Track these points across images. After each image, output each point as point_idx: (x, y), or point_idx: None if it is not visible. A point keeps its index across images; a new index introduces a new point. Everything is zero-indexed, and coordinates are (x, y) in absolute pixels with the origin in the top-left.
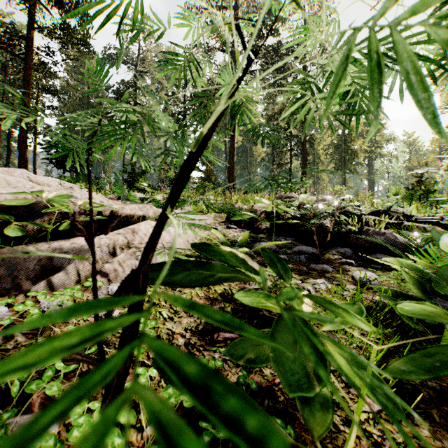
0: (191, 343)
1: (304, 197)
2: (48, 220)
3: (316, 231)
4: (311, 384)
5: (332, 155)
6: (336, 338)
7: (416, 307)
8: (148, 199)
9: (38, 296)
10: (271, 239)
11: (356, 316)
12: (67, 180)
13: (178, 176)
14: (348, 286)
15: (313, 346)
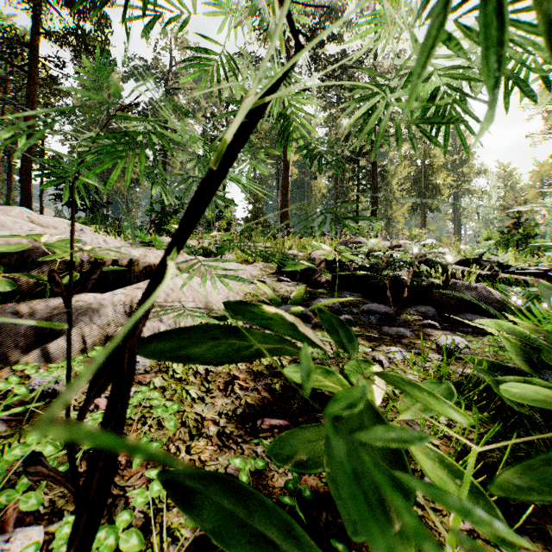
0: (226, 432)
1: (375, 242)
2: (48, 270)
3: (390, 285)
4: (386, 520)
5: (408, 191)
6: (416, 425)
7: (527, 389)
8: None
9: (27, 370)
10: (333, 295)
11: (447, 401)
12: (81, 222)
13: (192, 206)
14: (431, 355)
15: (388, 454)
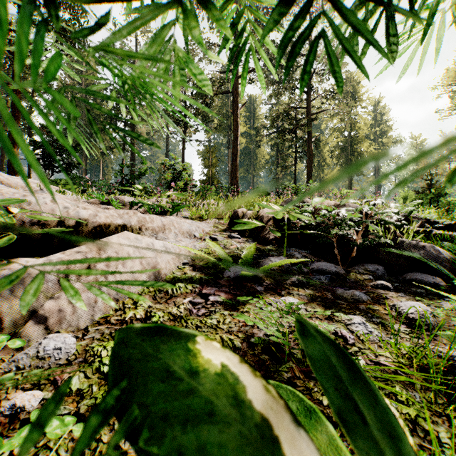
0: None
1: (319, 201)
2: None
3: (337, 243)
4: None
5: (338, 158)
6: None
7: None
8: (137, 203)
9: None
10: (281, 252)
11: None
12: (63, 183)
13: None
14: (397, 327)
15: None
